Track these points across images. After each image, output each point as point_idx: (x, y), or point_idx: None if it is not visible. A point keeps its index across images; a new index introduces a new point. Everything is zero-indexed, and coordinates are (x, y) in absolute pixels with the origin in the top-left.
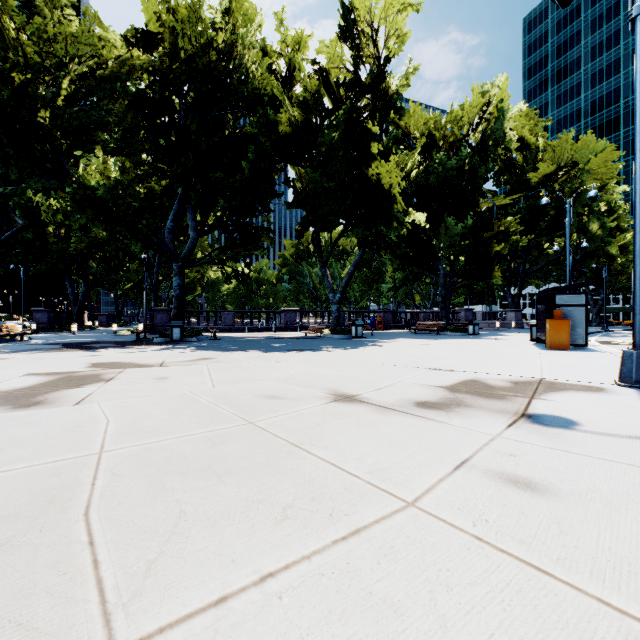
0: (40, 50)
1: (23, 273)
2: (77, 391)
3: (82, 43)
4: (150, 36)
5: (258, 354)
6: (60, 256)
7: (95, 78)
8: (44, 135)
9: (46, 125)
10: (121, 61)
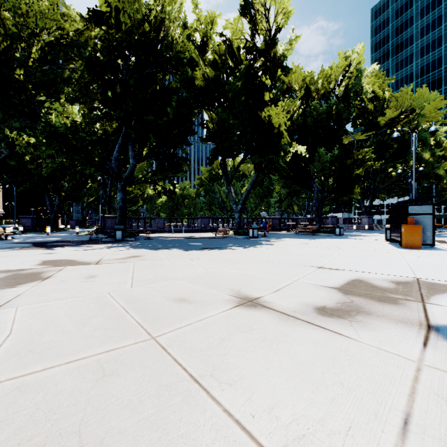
0: (16, 23)
1: (15, 190)
2: (9, 291)
3: (48, 18)
4: (100, 14)
5: (177, 252)
6: (40, 178)
7: (60, 46)
8: (20, 87)
9: (21, 79)
10: (79, 33)
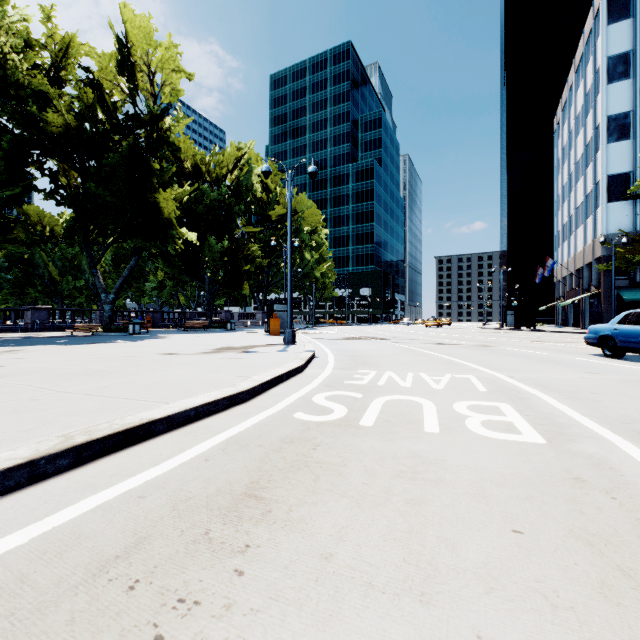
0: None
1: None
2: None
3: None
4: None
5: (62, 346)
6: None
7: None
8: None
9: None
10: None
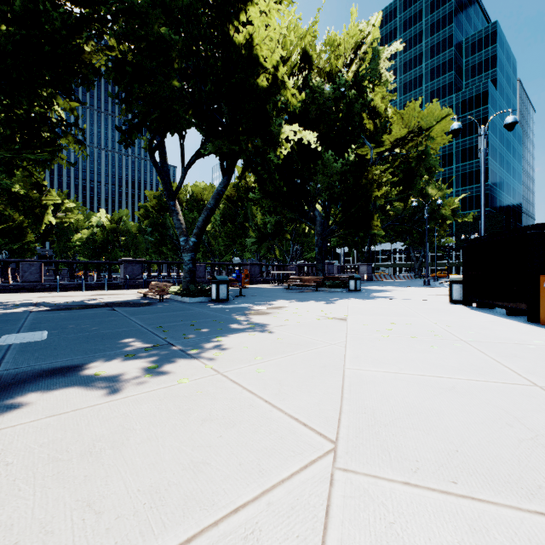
0: None
1: None
2: None
3: None
4: None
5: None
6: None
7: None
8: None
9: None
10: None
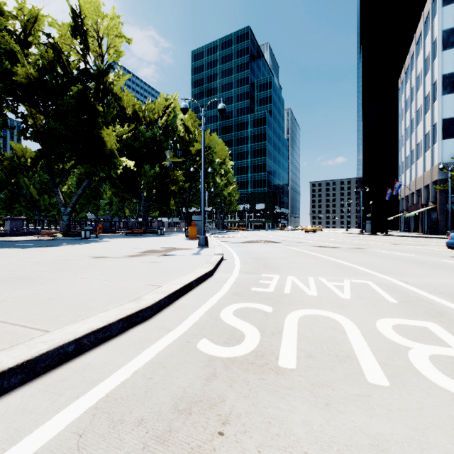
0: None
1: None
2: None
3: None
4: None
5: (18, 249)
6: None
7: None
8: None
9: None
10: None
